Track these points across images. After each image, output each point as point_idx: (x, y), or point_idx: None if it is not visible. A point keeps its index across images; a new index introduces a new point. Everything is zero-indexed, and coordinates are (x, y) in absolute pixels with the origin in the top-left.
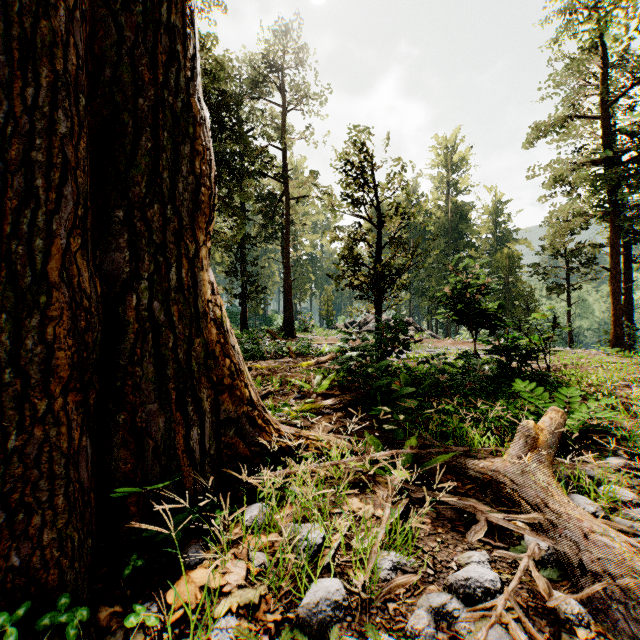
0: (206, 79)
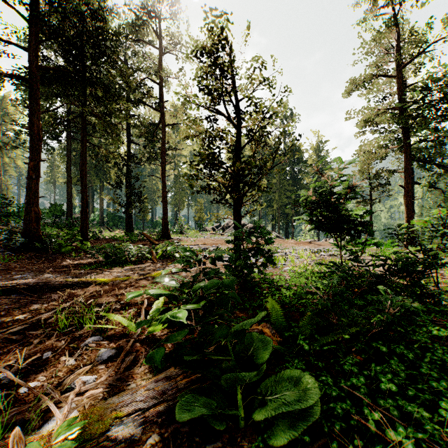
0: (82, 5)
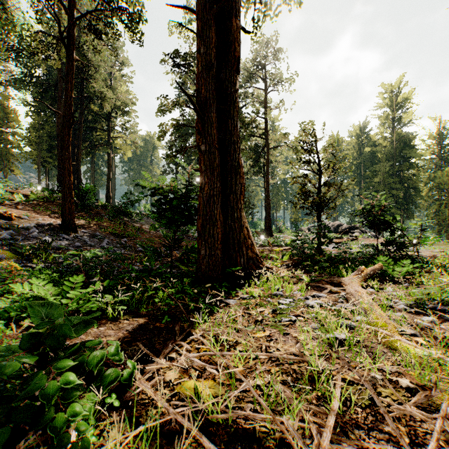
0: None
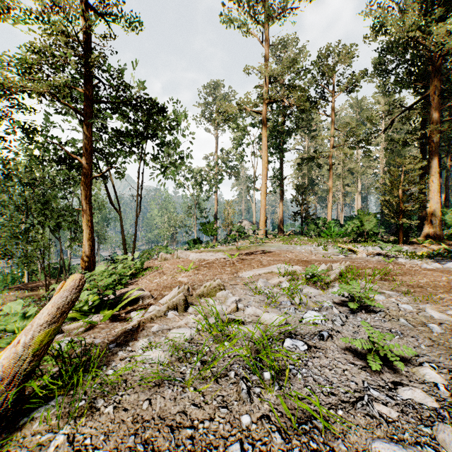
0: None
